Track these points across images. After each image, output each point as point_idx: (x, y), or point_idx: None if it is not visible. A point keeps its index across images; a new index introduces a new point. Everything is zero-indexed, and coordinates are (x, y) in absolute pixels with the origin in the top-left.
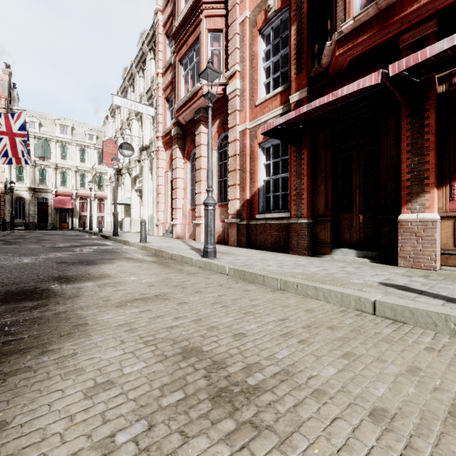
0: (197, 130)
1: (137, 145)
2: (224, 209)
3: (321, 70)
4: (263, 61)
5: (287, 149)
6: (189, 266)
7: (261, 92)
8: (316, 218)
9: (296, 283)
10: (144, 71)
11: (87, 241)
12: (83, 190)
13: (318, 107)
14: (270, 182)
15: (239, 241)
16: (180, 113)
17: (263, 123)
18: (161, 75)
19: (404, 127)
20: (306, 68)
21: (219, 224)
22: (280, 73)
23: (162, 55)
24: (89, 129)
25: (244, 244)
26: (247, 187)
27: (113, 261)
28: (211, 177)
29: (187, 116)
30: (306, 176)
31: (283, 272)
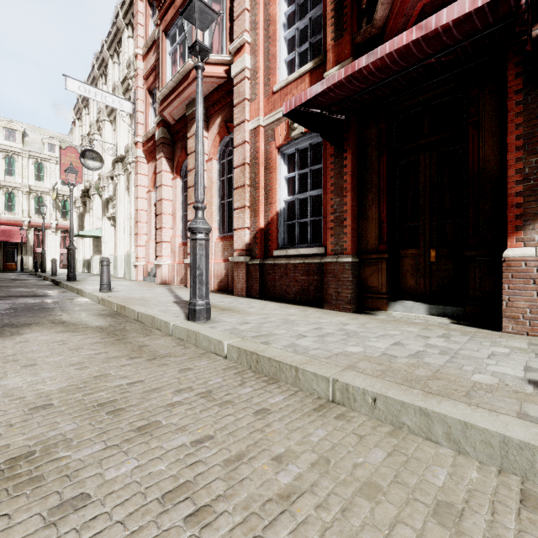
0: (189, 130)
1: (109, 155)
2: (228, 242)
3: (373, 33)
4: (284, 29)
5: (319, 156)
6: (160, 338)
7: (281, 74)
8: (365, 255)
9: (371, 393)
10: (120, 55)
11: (19, 289)
12: (40, 218)
13: (386, 62)
14: (294, 204)
15: (249, 289)
16: (165, 106)
17: (285, 117)
18: (141, 57)
19: (512, 109)
20: (349, 29)
21: (220, 263)
22: (309, 44)
23: (142, 31)
24: (49, 136)
25: (257, 294)
26: (261, 211)
27: (22, 329)
28: (202, 184)
29: (175, 111)
30: (349, 192)
31: (330, 354)
